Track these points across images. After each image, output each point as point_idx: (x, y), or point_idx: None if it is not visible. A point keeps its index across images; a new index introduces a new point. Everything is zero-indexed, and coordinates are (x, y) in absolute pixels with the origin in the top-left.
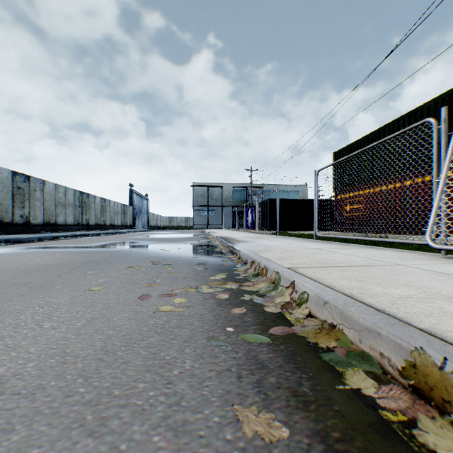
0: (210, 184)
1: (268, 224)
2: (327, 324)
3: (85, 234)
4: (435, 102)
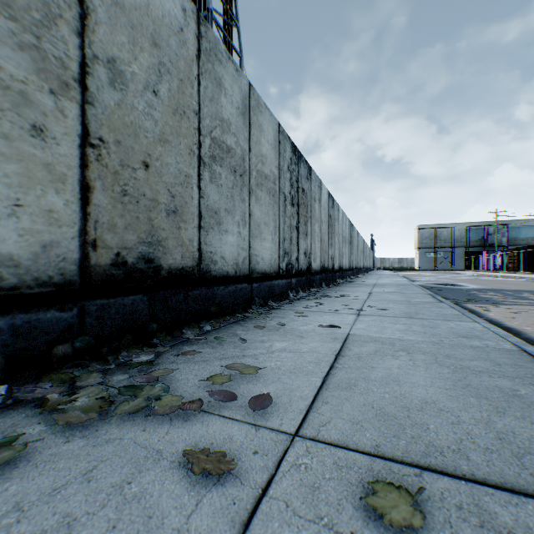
0: (437, 225)
1: (525, 267)
2: None
3: None
4: None
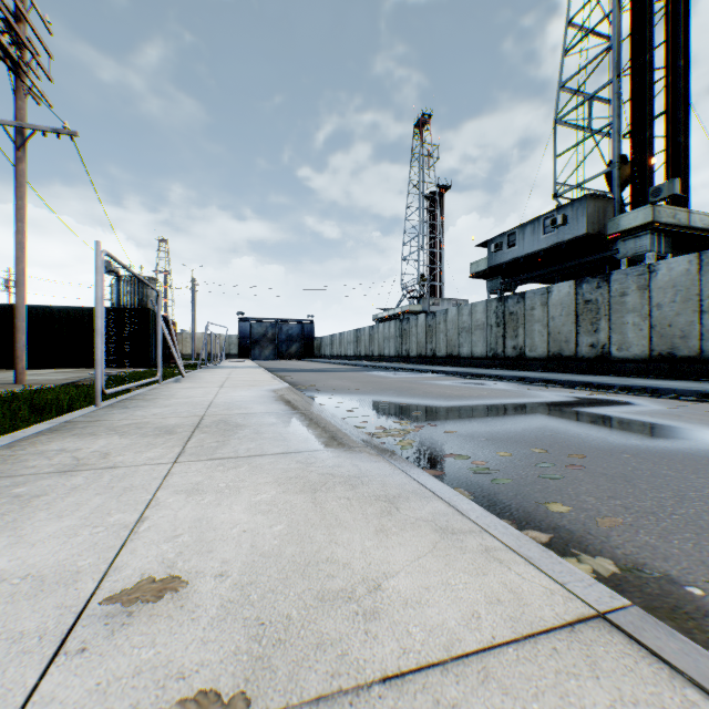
0: None
1: None
2: None
3: None
4: None
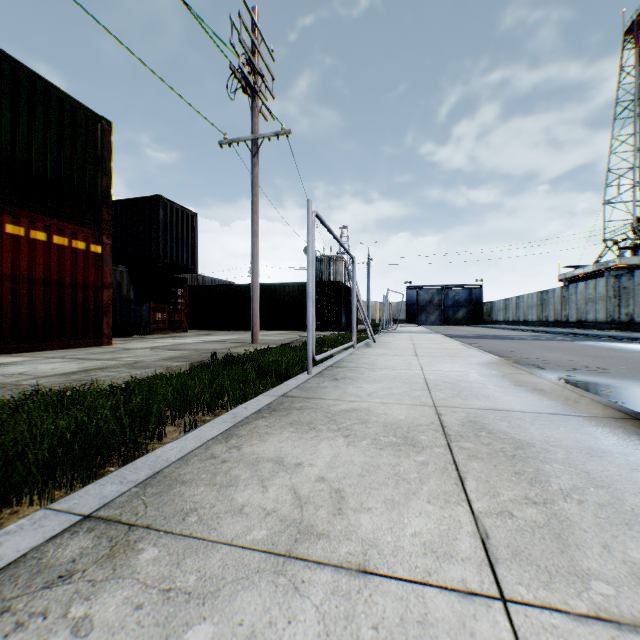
0: None
1: None
2: None
3: None
4: None
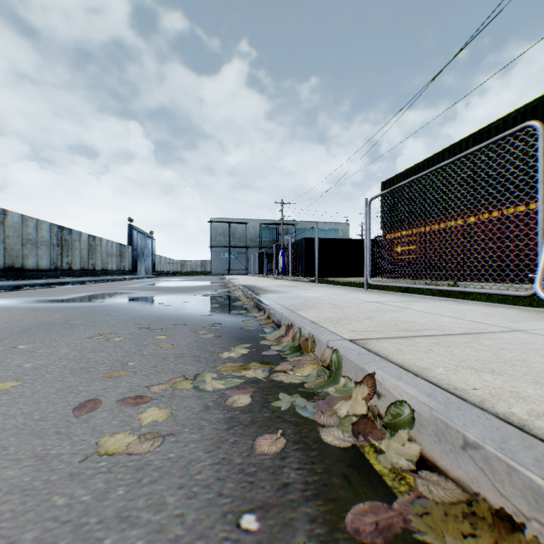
0: (232, 220)
1: (303, 269)
2: (485, 507)
3: (64, 282)
4: (505, 121)
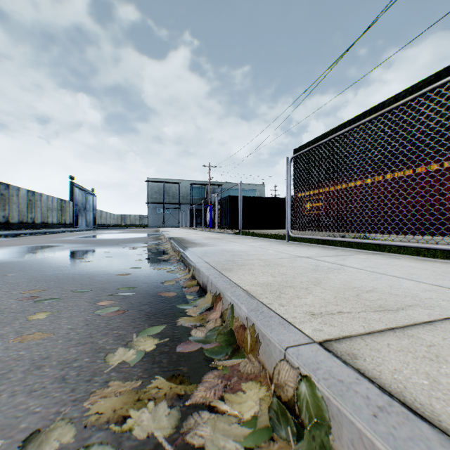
0: (167, 180)
1: (228, 223)
2: None
3: None
4: (396, 99)
